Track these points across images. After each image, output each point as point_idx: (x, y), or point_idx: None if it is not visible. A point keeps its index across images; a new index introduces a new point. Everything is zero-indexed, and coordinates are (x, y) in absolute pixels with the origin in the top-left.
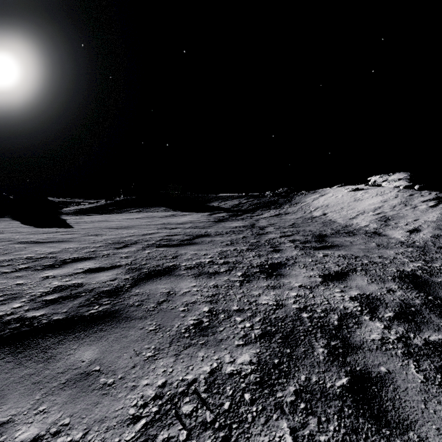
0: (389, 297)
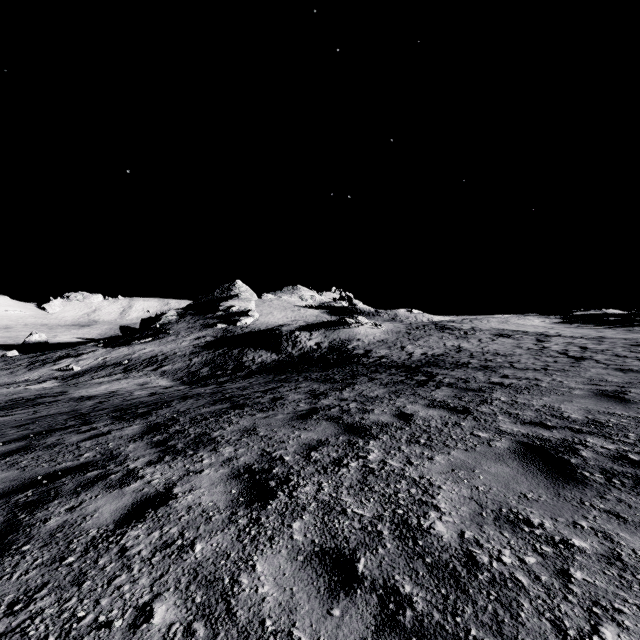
0: (90, 495)
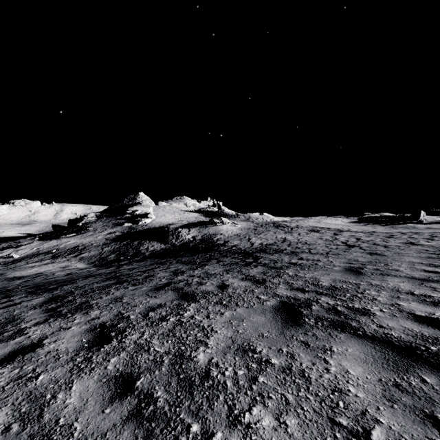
0: None
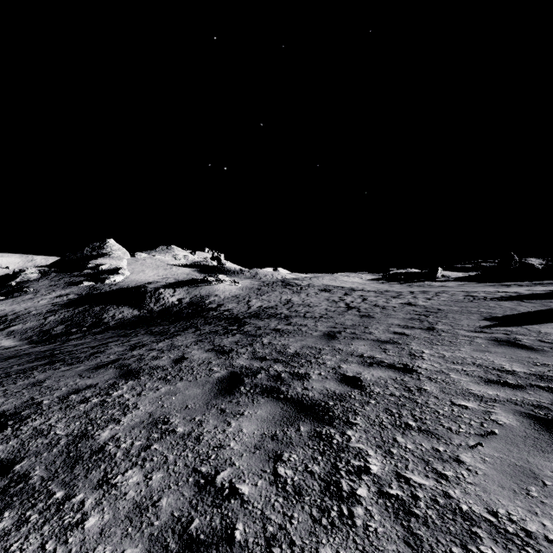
0: None
